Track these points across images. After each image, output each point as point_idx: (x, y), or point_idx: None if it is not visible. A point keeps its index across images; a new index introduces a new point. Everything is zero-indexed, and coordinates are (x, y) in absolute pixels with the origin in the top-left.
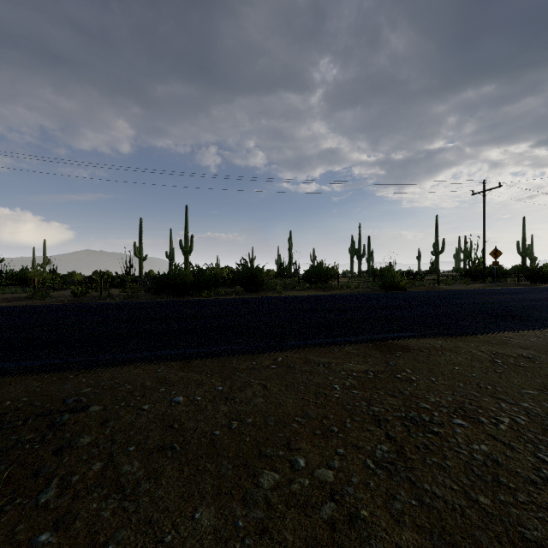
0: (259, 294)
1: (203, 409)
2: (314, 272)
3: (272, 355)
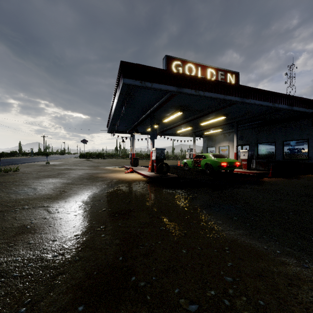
0: None
1: None
2: None
3: None
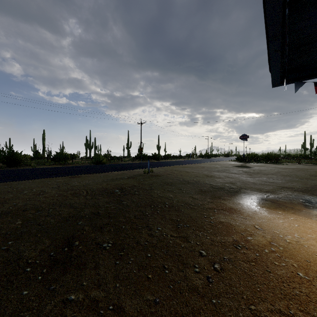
0: (18, 168)
1: (2, 189)
2: (58, 156)
3: (27, 181)
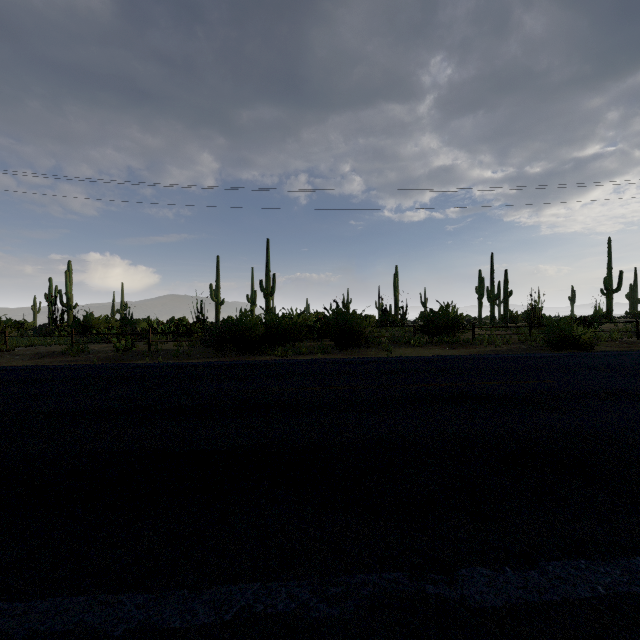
0: (356, 353)
1: None
2: (436, 320)
3: None
